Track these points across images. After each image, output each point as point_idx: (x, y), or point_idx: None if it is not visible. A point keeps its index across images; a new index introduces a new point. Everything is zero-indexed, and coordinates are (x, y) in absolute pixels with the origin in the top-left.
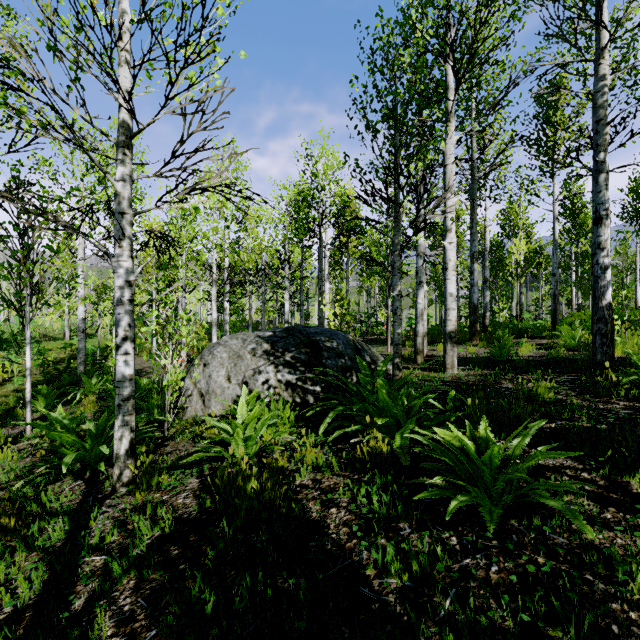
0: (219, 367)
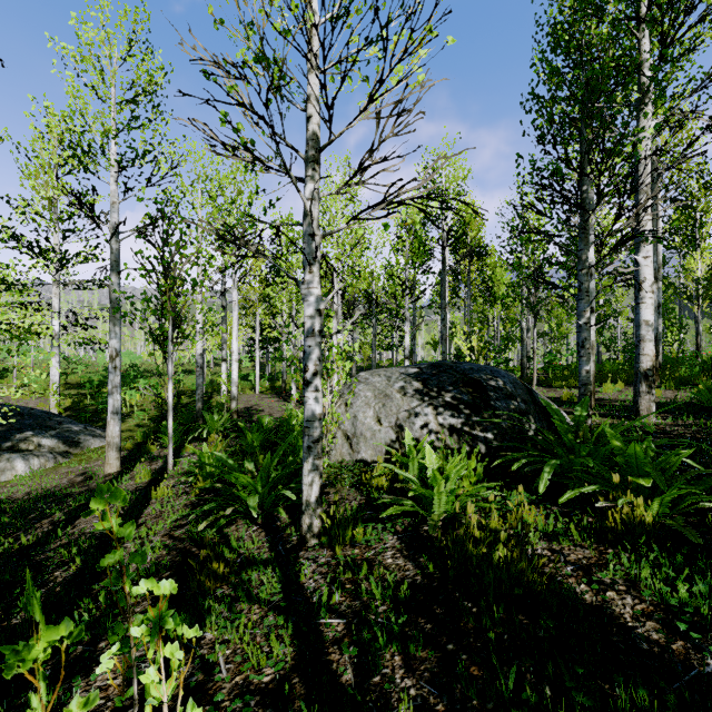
0: (365, 407)
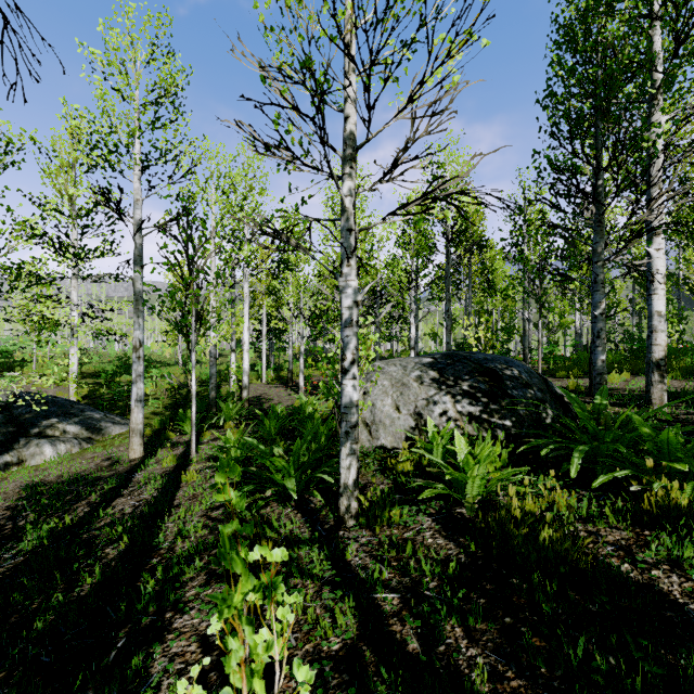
0: (382, 395)
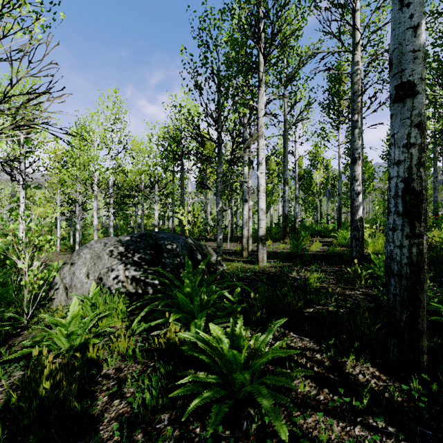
0: (82, 266)
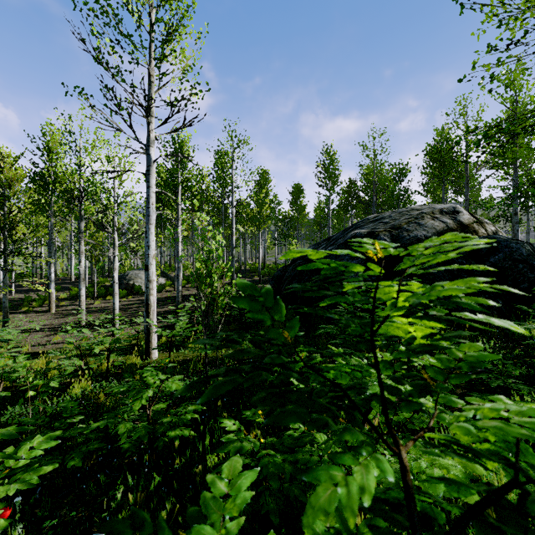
0: None
